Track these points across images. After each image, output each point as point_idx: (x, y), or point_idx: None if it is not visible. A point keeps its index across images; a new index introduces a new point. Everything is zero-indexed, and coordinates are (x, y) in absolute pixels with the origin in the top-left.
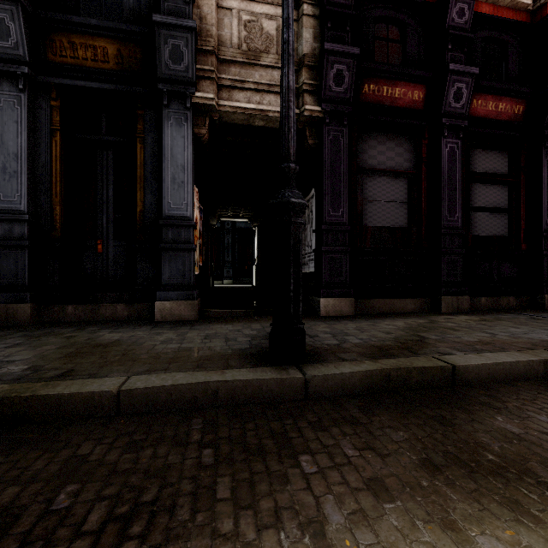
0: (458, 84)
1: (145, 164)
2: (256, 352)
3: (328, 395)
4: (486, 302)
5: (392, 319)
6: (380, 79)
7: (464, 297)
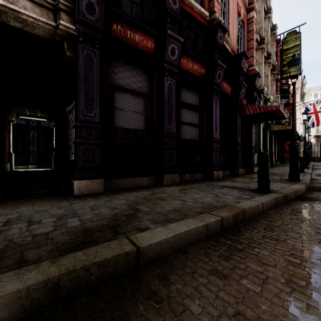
0: (173, 44)
1: None
2: None
3: None
4: (188, 177)
5: (128, 194)
6: (125, 24)
7: (176, 175)
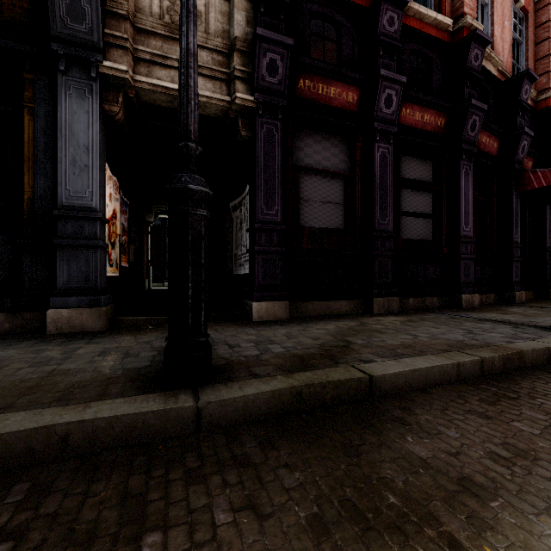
0: (389, 90)
1: (35, 141)
2: (153, 371)
3: (227, 424)
4: (414, 303)
5: (325, 323)
6: (315, 75)
7: (394, 298)
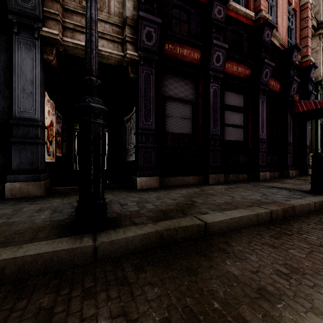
0: (218, 52)
1: None
2: (70, 222)
3: (114, 255)
4: (232, 177)
5: (180, 189)
6: (175, 42)
7: (221, 175)
